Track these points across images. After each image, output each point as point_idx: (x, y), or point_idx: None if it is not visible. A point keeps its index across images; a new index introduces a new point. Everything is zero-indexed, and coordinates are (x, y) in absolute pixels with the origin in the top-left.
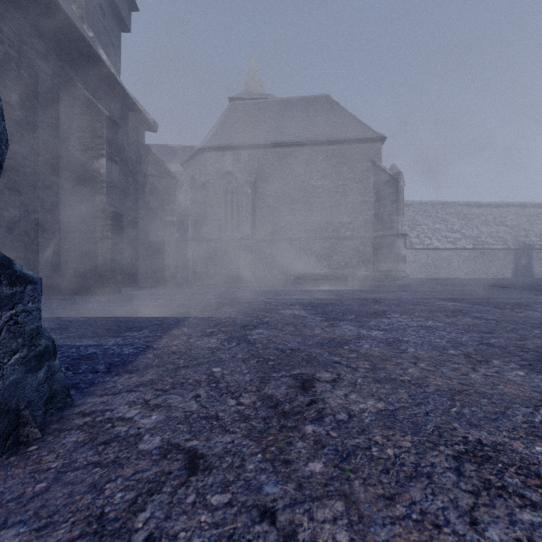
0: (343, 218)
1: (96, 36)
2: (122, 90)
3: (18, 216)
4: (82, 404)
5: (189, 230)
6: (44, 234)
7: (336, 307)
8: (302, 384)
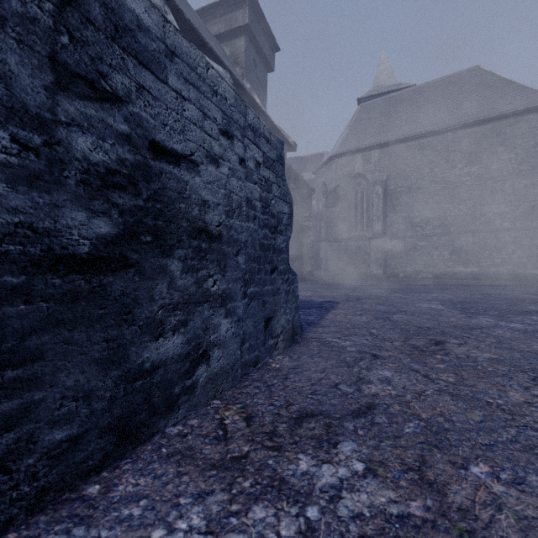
0: (498, 208)
1: (251, 85)
2: (273, 126)
3: None
4: (308, 335)
5: (321, 232)
6: None
7: (479, 305)
8: (435, 342)
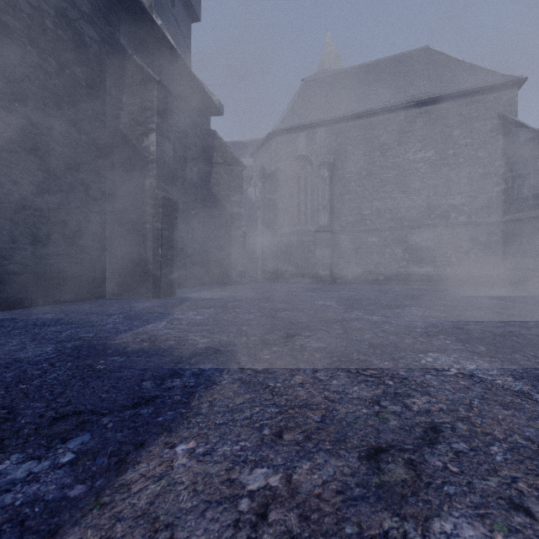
0: (454, 199)
1: (166, 26)
2: (182, 63)
3: (55, 204)
4: None
5: (258, 224)
6: (89, 226)
7: None
8: None
